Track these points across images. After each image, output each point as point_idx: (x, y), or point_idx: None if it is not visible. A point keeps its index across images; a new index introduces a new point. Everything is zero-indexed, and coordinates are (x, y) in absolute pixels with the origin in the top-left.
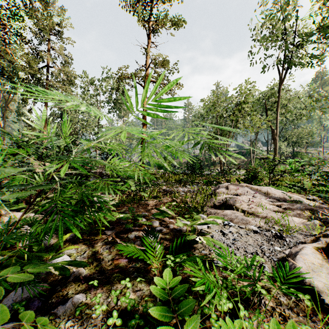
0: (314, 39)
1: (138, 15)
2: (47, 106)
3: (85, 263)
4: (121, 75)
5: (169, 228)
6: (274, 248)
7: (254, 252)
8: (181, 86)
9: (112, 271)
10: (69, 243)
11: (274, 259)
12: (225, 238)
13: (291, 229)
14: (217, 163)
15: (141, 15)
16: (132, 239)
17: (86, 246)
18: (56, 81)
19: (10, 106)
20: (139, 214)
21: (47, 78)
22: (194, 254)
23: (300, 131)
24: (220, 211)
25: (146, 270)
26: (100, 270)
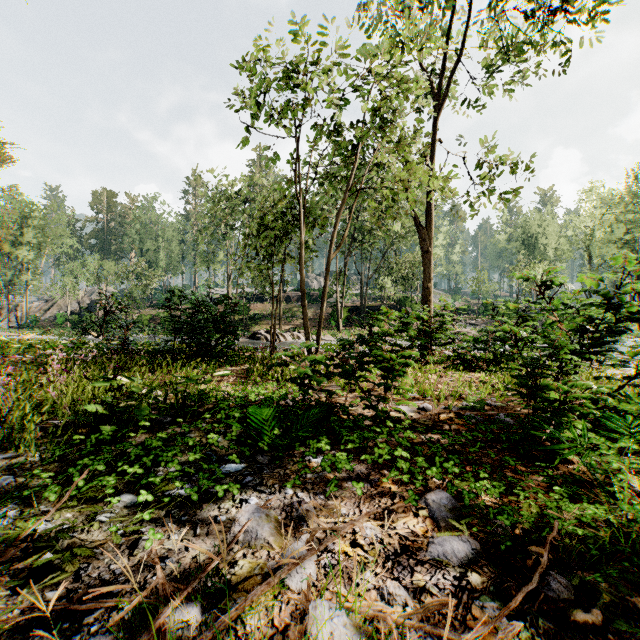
0: None
1: None
2: None
3: None
4: None
5: None
6: None
7: None
8: None
9: None
10: None
11: None
12: None
13: None
14: (263, 316)
15: None
16: None
17: None
18: None
19: None
20: None
21: None
22: None
23: (411, 259)
24: None
25: None
26: None
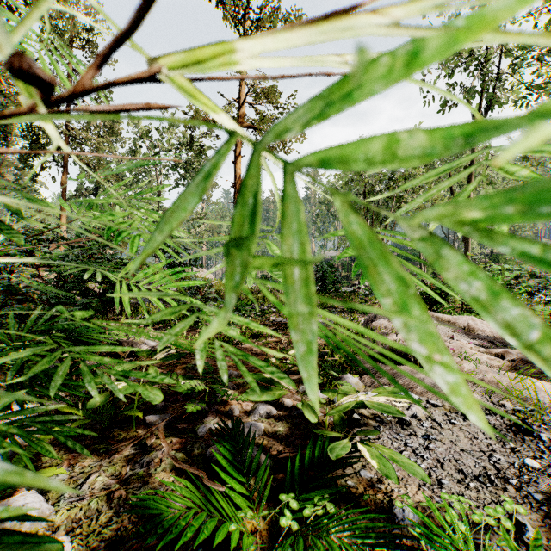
0: (537, 55)
1: (225, 7)
2: (66, 173)
3: (53, 544)
4: (195, 113)
5: (285, 407)
6: (524, 463)
7: (481, 474)
8: (303, 136)
9: (142, 544)
10: (59, 451)
11: (535, 497)
12: (407, 434)
13: (539, 408)
14: None
15: (231, 8)
16: (204, 438)
17: (96, 458)
18: (83, 130)
19: (6, 174)
20: (220, 377)
21: (67, 124)
22: (344, 480)
23: None
24: (386, 368)
25: (228, 536)
26: (112, 536)
